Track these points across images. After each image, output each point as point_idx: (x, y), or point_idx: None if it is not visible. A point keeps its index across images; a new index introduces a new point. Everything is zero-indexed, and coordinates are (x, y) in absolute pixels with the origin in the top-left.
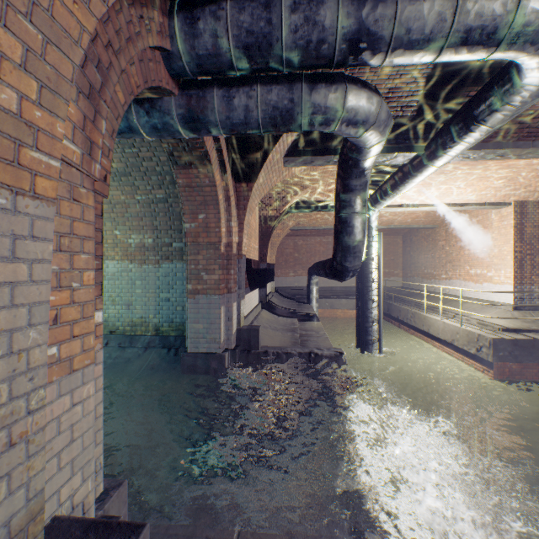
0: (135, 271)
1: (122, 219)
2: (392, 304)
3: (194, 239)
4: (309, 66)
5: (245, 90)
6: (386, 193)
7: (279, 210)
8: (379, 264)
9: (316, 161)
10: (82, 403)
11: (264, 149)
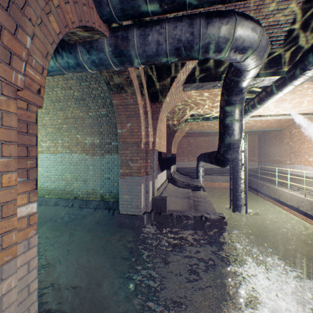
0: (89, 160)
1: (81, 128)
2: (251, 179)
3: (124, 140)
4: (207, 2)
5: (156, 28)
6: (252, 107)
7: (179, 120)
8: (245, 155)
9: (205, 86)
10: (1, 299)
11: (170, 78)
